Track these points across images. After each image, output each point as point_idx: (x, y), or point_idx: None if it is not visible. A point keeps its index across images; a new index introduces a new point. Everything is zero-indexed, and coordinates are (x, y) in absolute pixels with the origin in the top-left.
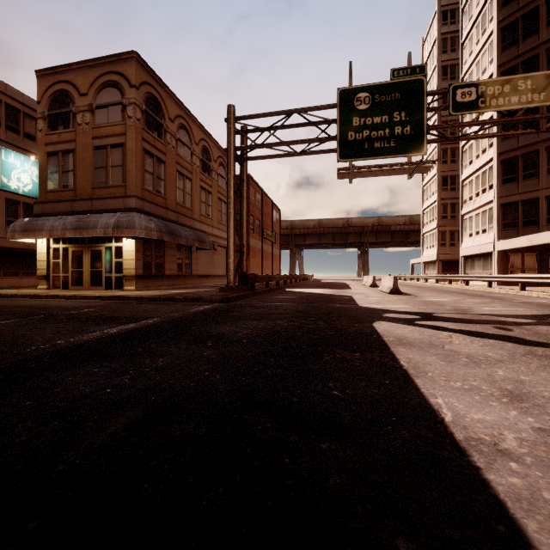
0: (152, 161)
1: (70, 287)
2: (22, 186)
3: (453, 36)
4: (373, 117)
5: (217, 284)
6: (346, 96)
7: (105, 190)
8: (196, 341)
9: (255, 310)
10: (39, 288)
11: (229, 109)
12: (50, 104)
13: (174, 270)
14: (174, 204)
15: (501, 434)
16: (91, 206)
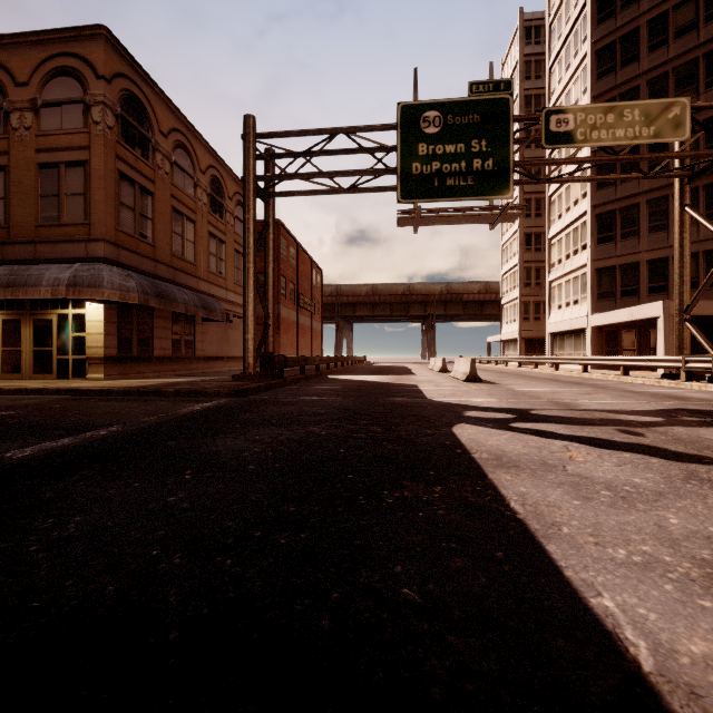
0: (133, 190)
1: None
2: None
3: (538, 59)
4: (445, 144)
5: (234, 370)
6: (410, 114)
7: (56, 229)
8: (165, 471)
9: (280, 409)
10: None
11: (246, 121)
12: None
13: (168, 349)
14: (168, 254)
15: None
16: (34, 253)
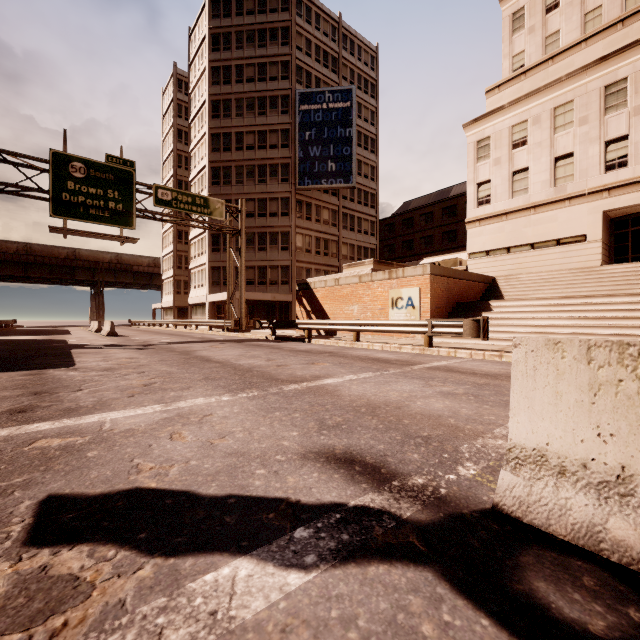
0: None
1: None
2: None
3: (187, 106)
4: (89, 187)
5: None
6: (61, 159)
7: None
8: None
9: None
10: None
11: None
12: None
13: None
14: None
15: (90, 360)
16: None
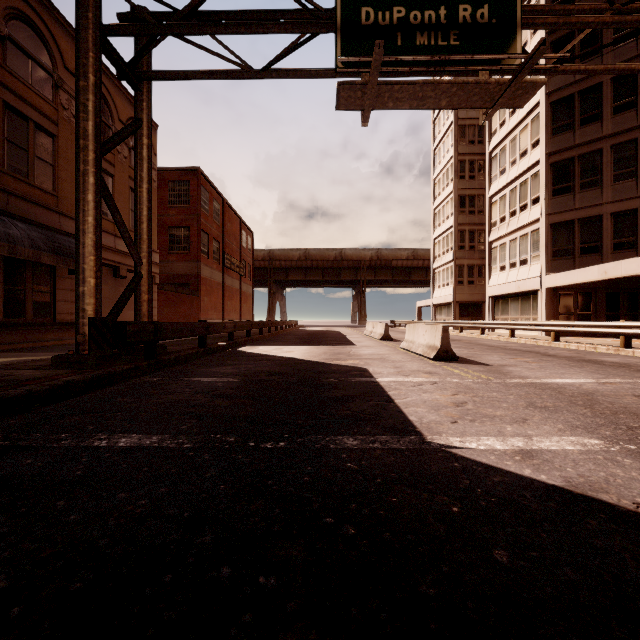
0: None
1: None
2: None
3: None
4: None
5: None
6: None
7: None
8: None
9: None
10: None
11: None
12: None
13: None
14: None
15: None
16: None
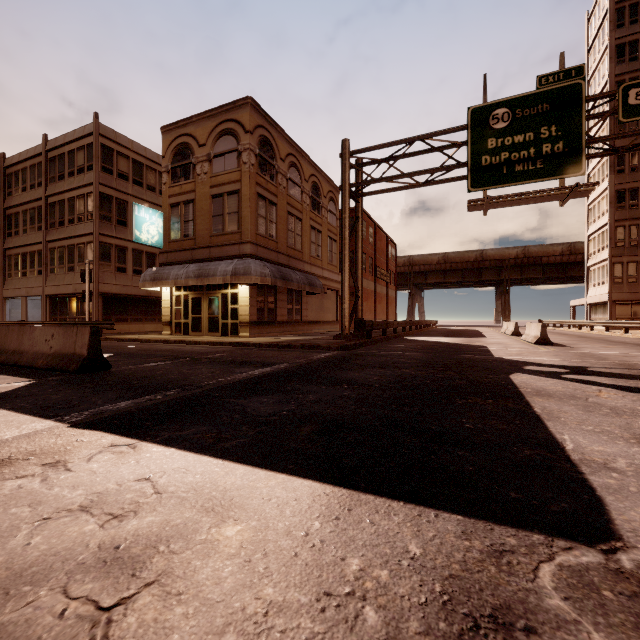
0: (265, 204)
1: (190, 333)
2: (151, 237)
3: (633, 3)
4: (513, 136)
5: (327, 331)
6: (479, 115)
7: (222, 237)
8: (332, 384)
9: (378, 359)
10: (164, 333)
11: (343, 144)
12: (173, 158)
13: (285, 316)
14: (285, 247)
15: (614, 459)
16: (209, 254)
